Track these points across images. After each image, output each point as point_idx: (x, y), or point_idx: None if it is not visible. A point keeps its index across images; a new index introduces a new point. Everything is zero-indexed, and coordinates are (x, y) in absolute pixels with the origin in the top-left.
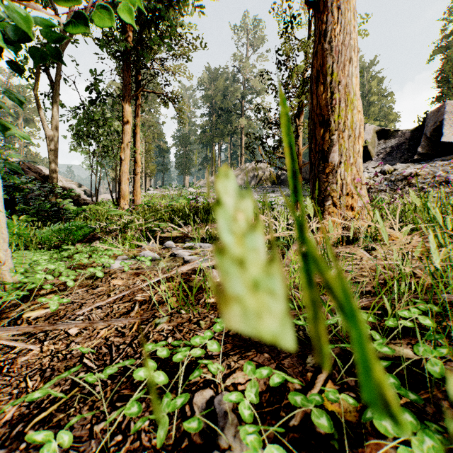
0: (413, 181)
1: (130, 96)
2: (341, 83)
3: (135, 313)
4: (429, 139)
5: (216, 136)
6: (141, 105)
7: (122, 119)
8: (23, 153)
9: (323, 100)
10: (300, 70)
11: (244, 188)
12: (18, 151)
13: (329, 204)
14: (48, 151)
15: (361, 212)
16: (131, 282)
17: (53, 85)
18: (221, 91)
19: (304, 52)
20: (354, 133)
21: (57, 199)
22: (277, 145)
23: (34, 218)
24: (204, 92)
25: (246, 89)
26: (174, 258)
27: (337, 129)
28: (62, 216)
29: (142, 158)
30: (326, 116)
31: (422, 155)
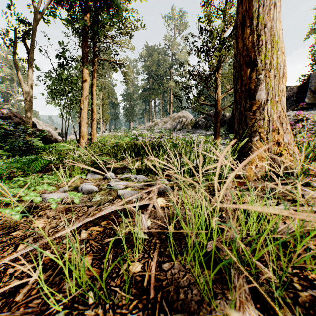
0: (304, 124)
1: (88, 62)
2: (267, 25)
3: (25, 292)
4: (313, 92)
5: (152, 94)
6: (96, 69)
7: (82, 79)
8: (16, 107)
9: (250, 42)
10: (221, 28)
11: (172, 131)
12: (13, 105)
13: (257, 139)
14: (24, 102)
15: (287, 147)
16: (54, 223)
17: (28, 51)
18: (155, 62)
19: (224, 14)
20: (279, 73)
21: (29, 138)
22: (200, 94)
23: (8, 152)
24: (144, 63)
25: (173, 60)
26: (110, 190)
27: (263, 68)
28: (32, 151)
29: (100, 110)
30: (253, 56)
31: (308, 104)
